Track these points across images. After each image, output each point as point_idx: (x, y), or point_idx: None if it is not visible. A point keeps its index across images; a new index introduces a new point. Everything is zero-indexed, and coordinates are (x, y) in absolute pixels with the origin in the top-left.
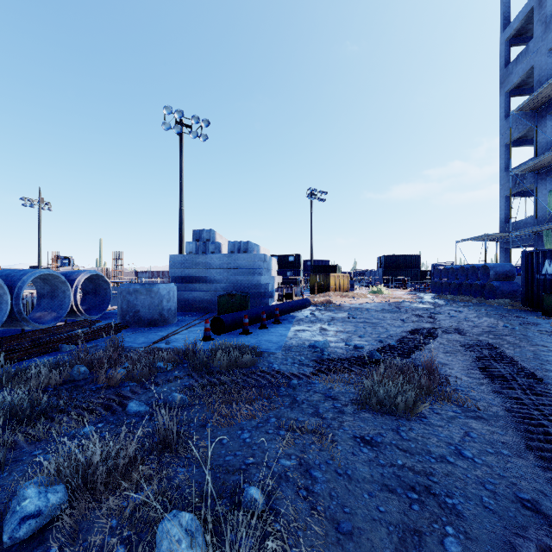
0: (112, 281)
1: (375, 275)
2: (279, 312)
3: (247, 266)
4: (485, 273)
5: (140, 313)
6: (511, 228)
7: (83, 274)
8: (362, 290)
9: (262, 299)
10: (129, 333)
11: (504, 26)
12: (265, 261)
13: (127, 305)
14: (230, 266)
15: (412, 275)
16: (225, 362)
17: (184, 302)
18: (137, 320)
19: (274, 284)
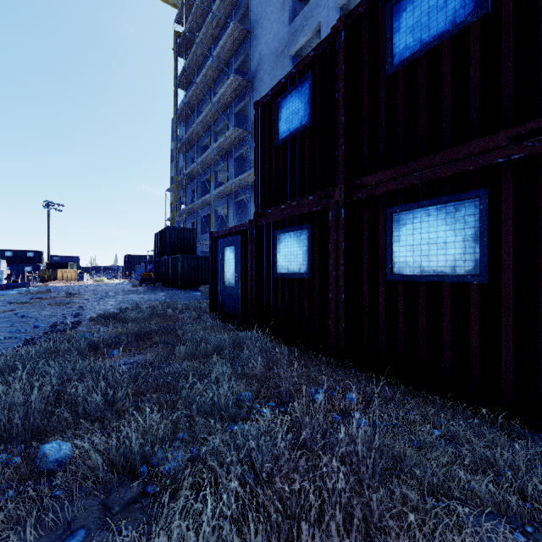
0: None
1: (119, 270)
2: (6, 287)
3: None
4: None
5: None
6: None
7: None
8: (92, 280)
9: None
10: None
11: (172, 141)
12: None
13: None
14: None
15: None
16: None
17: None
18: None
19: (3, 275)
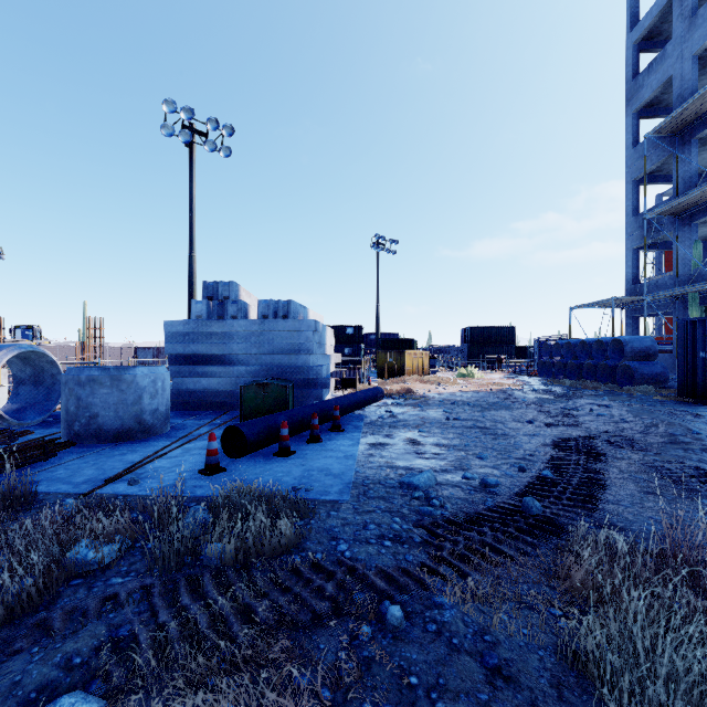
0: (66, 362)
1: (458, 353)
2: (340, 411)
3: (289, 338)
4: (615, 350)
5: (99, 419)
6: (642, 290)
7: (5, 351)
8: (446, 372)
9: (312, 390)
10: (72, 457)
11: (631, 25)
12: (316, 332)
13: (75, 405)
14: (262, 338)
15: (505, 353)
16: (233, 547)
17: (188, 395)
18: (94, 431)
19: (330, 365)
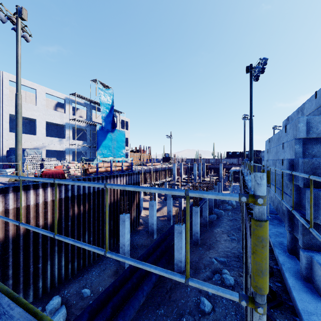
0: None
1: None
2: None
3: None
4: None
5: None
6: None
7: None
8: None
9: None
10: None
11: None
12: None
13: None
14: None
15: None
16: None
17: None
18: None
19: None
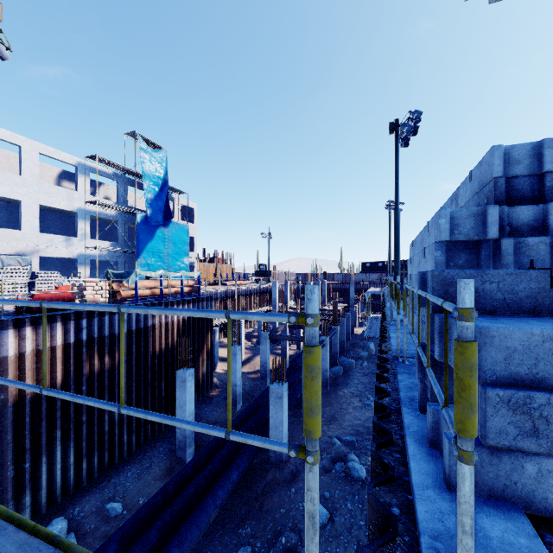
0: None
1: None
2: None
3: None
4: None
5: None
6: None
7: None
8: None
9: None
10: None
11: None
12: None
13: None
14: None
15: None
16: None
17: None
18: None
19: None
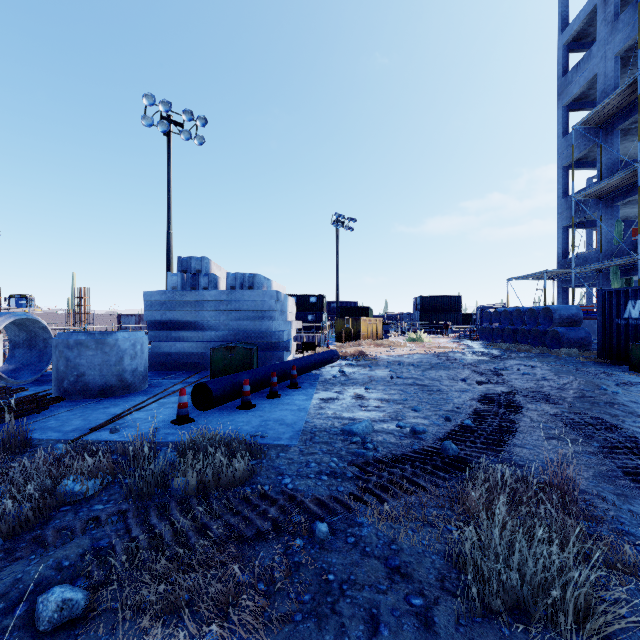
0: (56, 328)
1: (411, 319)
2: (298, 371)
3: (254, 307)
4: (546, 317)
5: (85, 377)
6: (571, 264)
7: (3, 318)
8: (398, 337)
9: (274, 352)
10: (62, 410)
11: (561, 28)
12: (278, 301)
13: (65, 366)
14: (230, 306)
15: (453, 319)
16: (195, 480)
17: (164, 357)
18: (81, 388)
19: (291, 331)
